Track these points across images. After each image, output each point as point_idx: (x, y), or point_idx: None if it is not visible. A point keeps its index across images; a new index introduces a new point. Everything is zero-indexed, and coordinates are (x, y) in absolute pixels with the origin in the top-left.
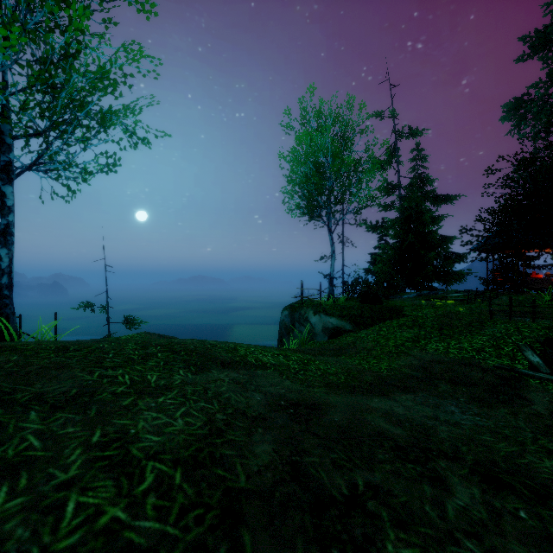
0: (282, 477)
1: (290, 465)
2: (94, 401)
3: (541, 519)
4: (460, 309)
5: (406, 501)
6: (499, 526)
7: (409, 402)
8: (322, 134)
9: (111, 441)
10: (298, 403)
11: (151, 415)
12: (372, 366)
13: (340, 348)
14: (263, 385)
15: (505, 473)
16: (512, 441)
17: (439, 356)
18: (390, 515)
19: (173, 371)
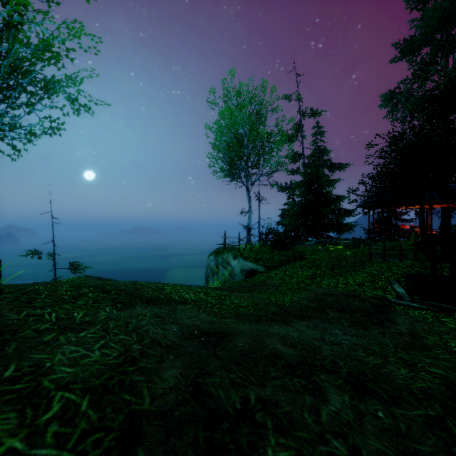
0: (184, 397)
1: (193, 386)
2: (15, 338)
3: (394, 417)
4: (347, 253)
5: (289, 410)
6: (362, 425)
7: (303, 327)
8: (241, 110)
9: (24, 374)
10: (209, 332)
11: (70, 348)
12: (278, 300)
13: (253, 286)
14: (181, 318)
15: (370, 381)
16: (379, 355)
17: (330, 290)
18: (274, 423)
19: (99, 309)
